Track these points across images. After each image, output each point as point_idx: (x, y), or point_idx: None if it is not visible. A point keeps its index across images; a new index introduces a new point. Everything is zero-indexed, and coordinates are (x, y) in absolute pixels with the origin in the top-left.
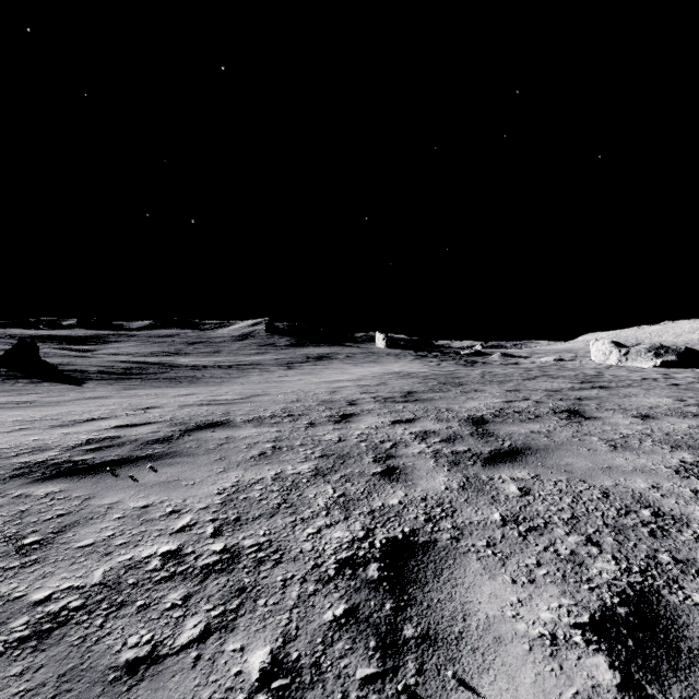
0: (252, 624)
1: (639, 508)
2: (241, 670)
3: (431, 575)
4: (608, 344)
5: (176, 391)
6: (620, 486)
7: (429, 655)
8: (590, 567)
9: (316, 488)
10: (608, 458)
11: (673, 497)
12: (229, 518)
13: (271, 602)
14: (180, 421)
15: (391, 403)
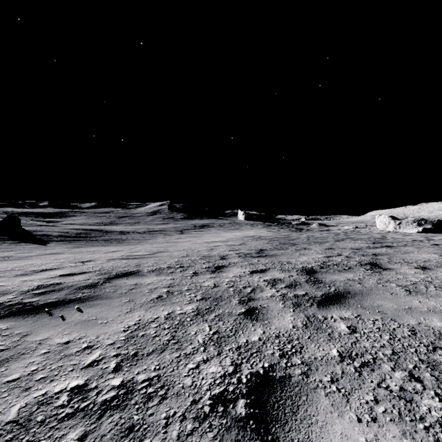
0: None
1: None
2: None
3: (290, 412)
4: (388, 218)
5: (107, 249)
6: (422, 325)
7: None
8: (419, 404)
9: (196, 326)
10: (407, 300)
11: None
12: (129, 353)
13: None
14: (105, 271)
15: (249, 258)
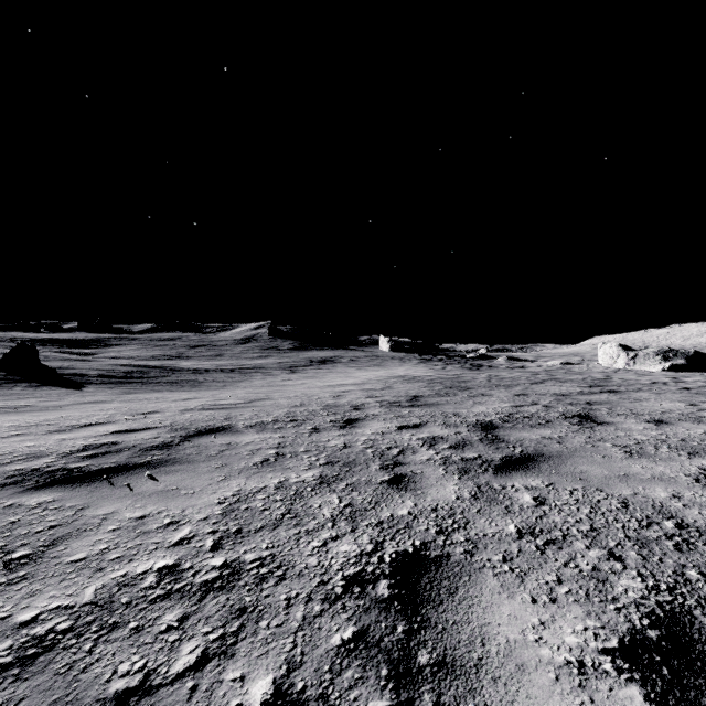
0: (254, 649)
1: (661, 519)
2: (242, 702)
3: (446, 593)
4: (616, 347)
5: (177, 395)
6: (640, 495)
7: (447, 686)
8: (614, 584)
9: (321, 498)
10: (624, 465)
11: (696, 507)
12: (230, 530)
13: (274, 624)
14: (181, 426)
15: (397, 408)
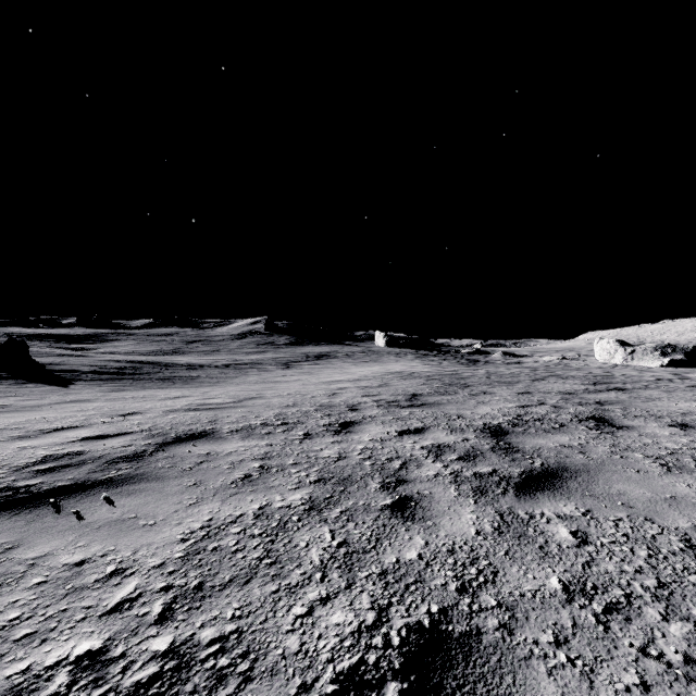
0: None
1: None
2: None
3: None
4: (613, 343)
5: (166, 393)
6: None
7: None
8: None
9: (309, 532)
10: (667, 483)
11: None
12: (189, 585)
13: None
14: (159, 430)
15: (396, 408)
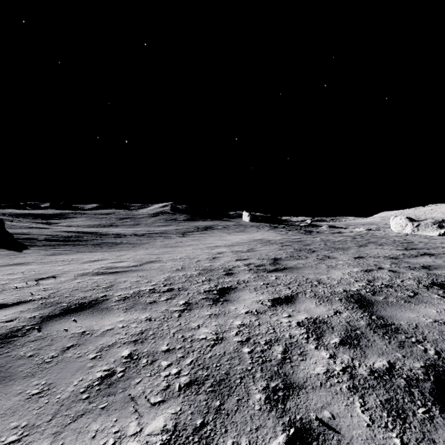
0: None
1: None
2: None
3: None
4: (404, 219)
5: (91, 256)
6: None
7: None
8: None
9: None
10: None
11: None
12: None
13: None
14: (56, 298)
15: (263, 272)
